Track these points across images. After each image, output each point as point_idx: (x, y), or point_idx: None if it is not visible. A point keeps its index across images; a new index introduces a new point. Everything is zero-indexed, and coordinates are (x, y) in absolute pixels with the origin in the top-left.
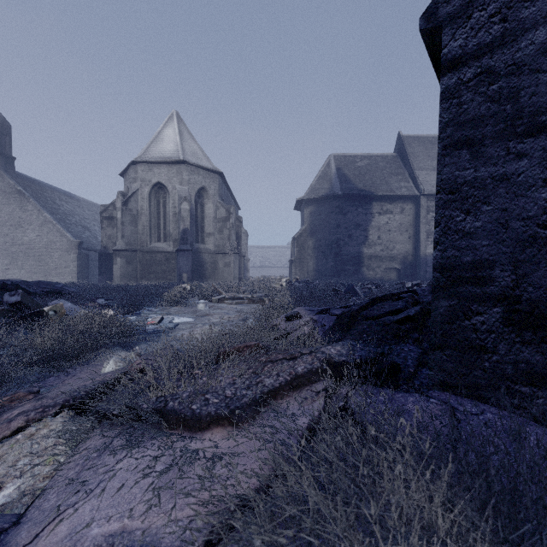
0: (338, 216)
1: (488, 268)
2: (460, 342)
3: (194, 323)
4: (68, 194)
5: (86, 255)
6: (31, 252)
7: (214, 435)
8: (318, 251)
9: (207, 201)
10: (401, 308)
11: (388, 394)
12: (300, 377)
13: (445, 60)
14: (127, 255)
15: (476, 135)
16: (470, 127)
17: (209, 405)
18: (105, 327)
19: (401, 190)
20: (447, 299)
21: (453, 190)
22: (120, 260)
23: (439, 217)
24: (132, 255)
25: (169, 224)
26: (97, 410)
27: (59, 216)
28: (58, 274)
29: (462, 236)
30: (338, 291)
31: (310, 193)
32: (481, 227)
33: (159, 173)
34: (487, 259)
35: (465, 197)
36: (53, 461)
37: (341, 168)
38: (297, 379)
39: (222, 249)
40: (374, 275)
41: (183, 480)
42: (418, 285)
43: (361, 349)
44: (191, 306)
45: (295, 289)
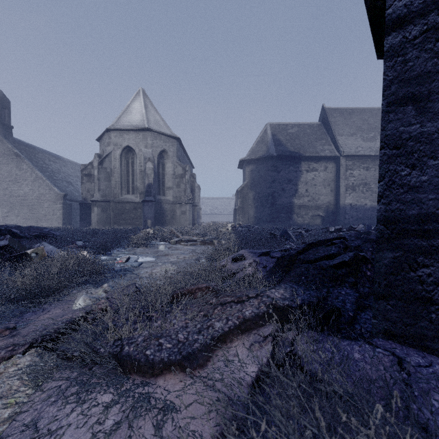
0: (273, 173)
1: (435, 222)
2: (405, 293)
3: (155, 262)
4: (56, 156)
5: (70, 204)
6: (25, 202)
7: (166, 382)
8: (257, 202)
9: (167, 161)
10: (334, 253)
11: (333, 341)
12: (248, 321)
13: (390, 19)
14: (102, 205)
15: (422, 91)
16: (416, 84)
17: (162, 351)
18: (78, 267)
19: (324, 152)
20: (391, 251)
21: (398, 145)
22: (97, 209)
23: (383, 171)
24: (107, 205)
25: (136, 180)
26: (60, 350)
27: (48, 173)
28: (47, 220)
29: (407, 190)
30: (274, 234)
31: (251, 155)
32: (427, 181)
33: (128, 139)
34: (434, 212)
35: (410, 151)
36: (15, 403)
37: (276, 134)
38: (245, 323)
39: (179, 200)
40: (303, 221)
41: (133, 437)
42: (340, 230)
43: (303, 292)
44: (154, 247)
45: (239, 233)
